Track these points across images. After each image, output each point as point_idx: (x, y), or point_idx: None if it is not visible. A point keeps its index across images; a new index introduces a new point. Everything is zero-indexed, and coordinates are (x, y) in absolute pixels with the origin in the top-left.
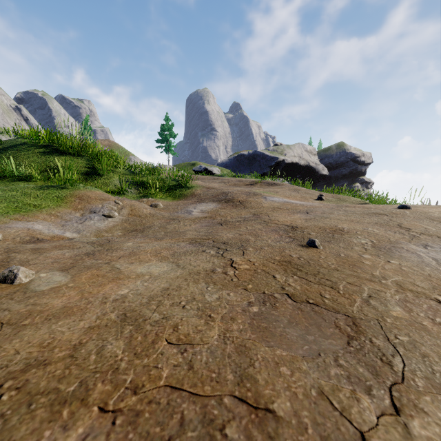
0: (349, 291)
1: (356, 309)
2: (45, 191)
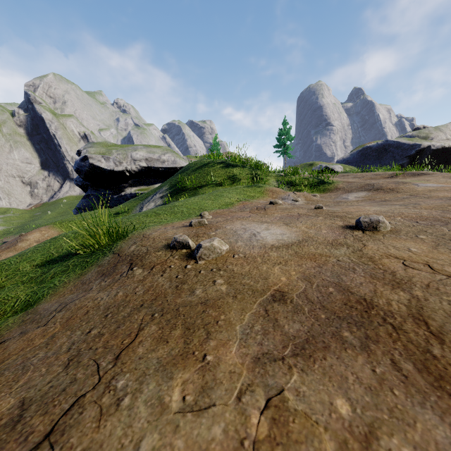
0: None
1: None
2: (251, 189)
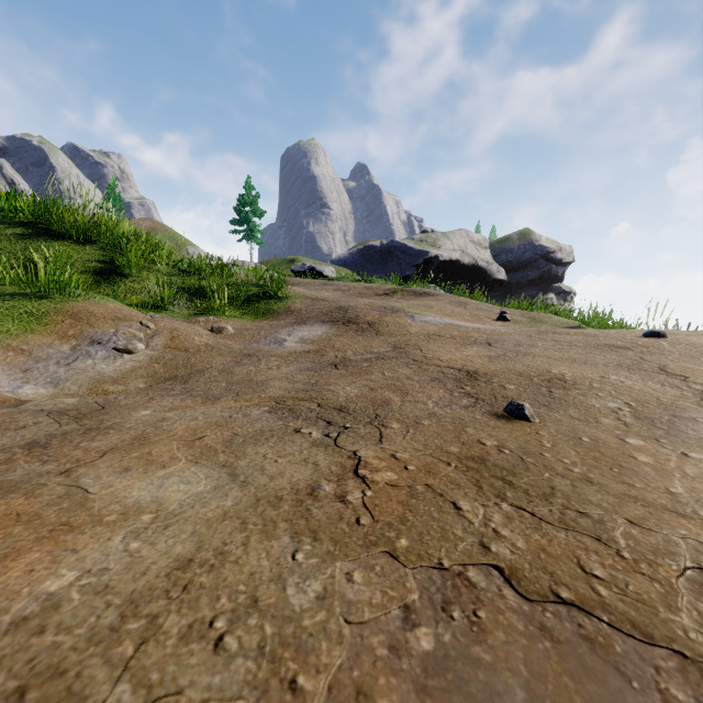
0: (643, 549)
1: (690, 620)
2: (5, 304)
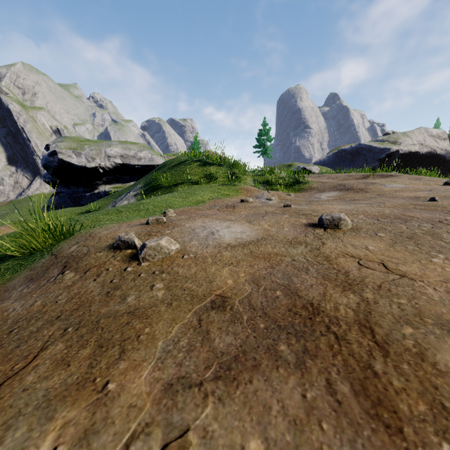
0: None
1: None
2: (226, 187)
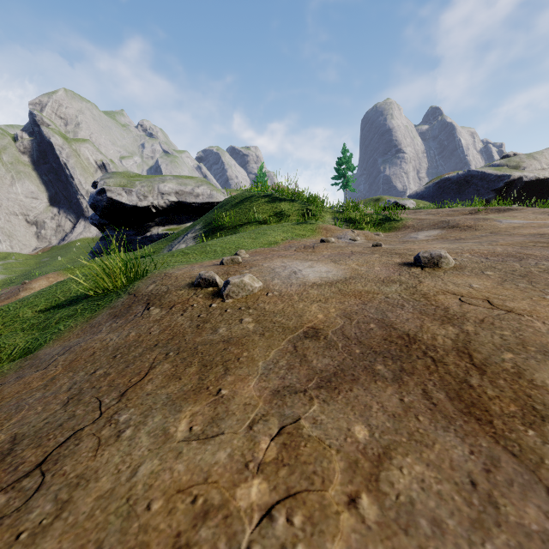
0: None
1: None
2: (301, 226)
